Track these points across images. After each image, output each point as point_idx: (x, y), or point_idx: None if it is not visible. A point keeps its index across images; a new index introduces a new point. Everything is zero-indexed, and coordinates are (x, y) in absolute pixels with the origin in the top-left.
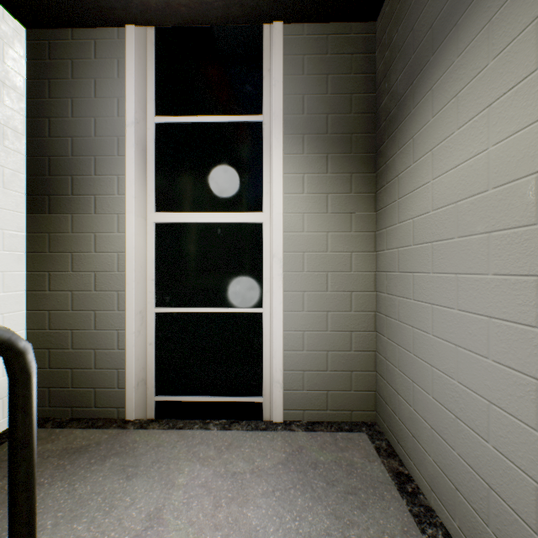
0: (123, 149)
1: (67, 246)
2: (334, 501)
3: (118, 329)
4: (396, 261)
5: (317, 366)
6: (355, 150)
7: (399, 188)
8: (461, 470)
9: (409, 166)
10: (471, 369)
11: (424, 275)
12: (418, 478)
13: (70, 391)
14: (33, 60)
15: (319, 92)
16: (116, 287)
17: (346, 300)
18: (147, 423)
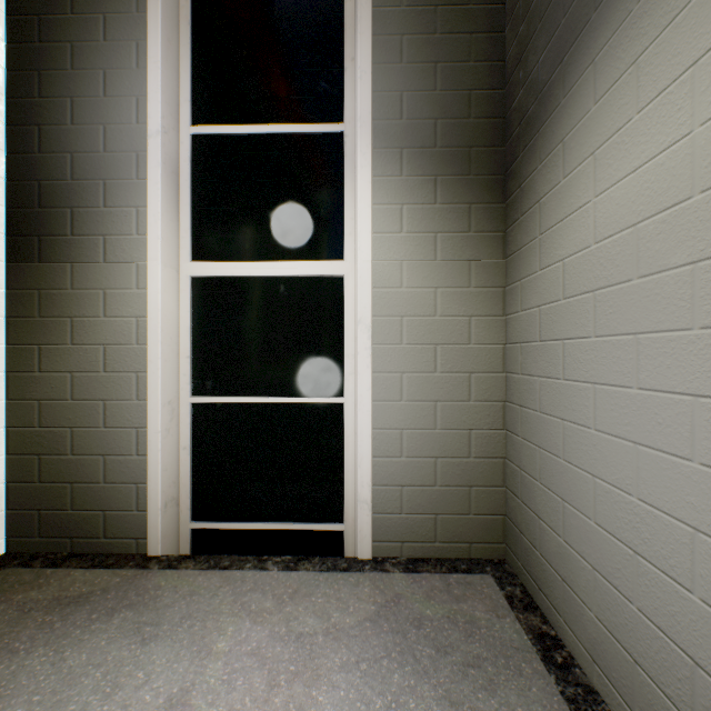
0: (145, 169)
1: (65, 309)
2: (447, 678)
3: (138, 426)
4: (536, 326)
5: (421, 480)
6: (475, 171)
7: (541, 219)
8: (643, 634)
9: (557, 183)
10: (661, 478)
11: (581, 341)
12: (571, 643)
13: (69, 515)
14: (16, 44)
15: (423, 87)
16: (134, 367)
17: (463, 385)
18: (178, 560)
